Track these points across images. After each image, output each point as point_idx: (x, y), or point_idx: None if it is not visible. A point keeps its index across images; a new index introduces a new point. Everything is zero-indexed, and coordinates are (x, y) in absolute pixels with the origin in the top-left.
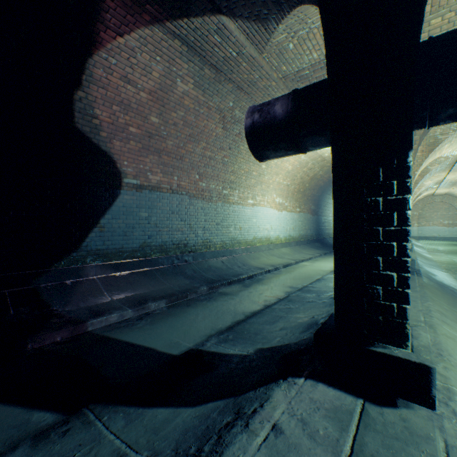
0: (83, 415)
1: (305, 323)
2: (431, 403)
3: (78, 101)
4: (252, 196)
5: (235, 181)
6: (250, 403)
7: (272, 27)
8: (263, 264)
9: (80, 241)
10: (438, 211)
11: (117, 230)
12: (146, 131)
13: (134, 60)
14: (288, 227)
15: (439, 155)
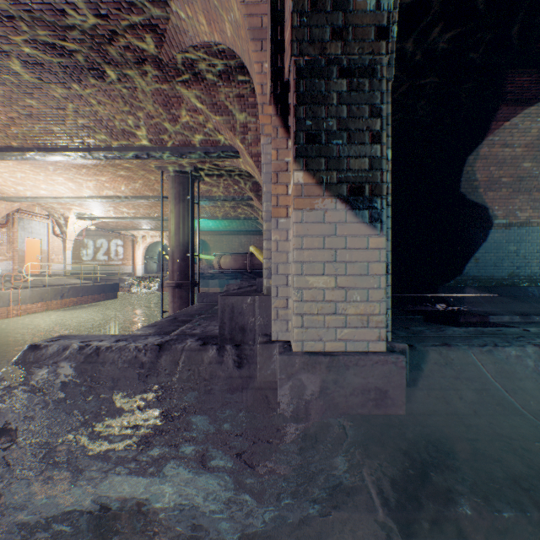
0: None
1: None
2: None
3: (464, 174)
4: None
5: None
6: None
7: None
8: None
9: (462, 269)
10: None
11: (488, 262)
12: (516, 177)
13: (514, 130)
14: None
15: None
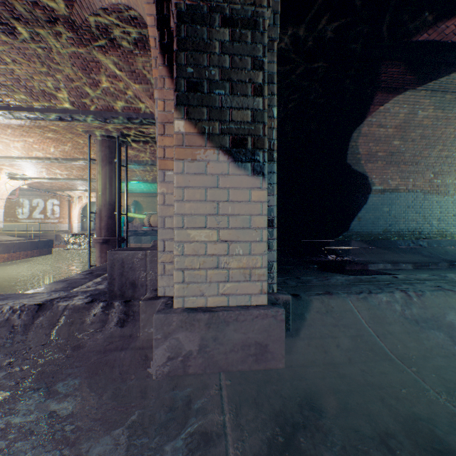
0: None
1: None
2: None
3: (350, 148)
4: None
5: None
6: None
7: None
8: None
9: (348, 226)
10: None
11: (368, 220)
12: (388, 152)
13: (387, 114)
14: None
15: None
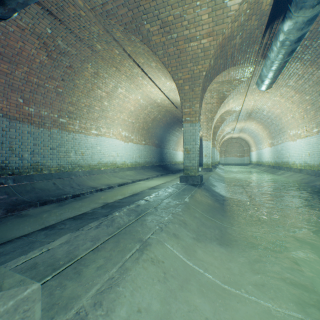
0: None
1: None
2: None
3: None
4: (96, 128)
5: (75, 112)
6: None
7: None
8: (100, 184)
9: None
10: (235, 148)
11: None
12: None
13: None
14: (135, 155)
15: (228, 108)
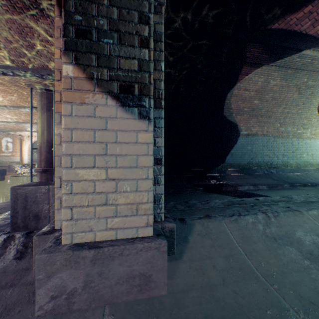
0: None
1: None
2: None
3: (226, 104)
4: None
5: (307, 123)
6: None
7: None
8: None
9: (224, 159)
10: None
11: (237, 155)
12: (251, 108)
13: (250, 81)
14: None
15: None
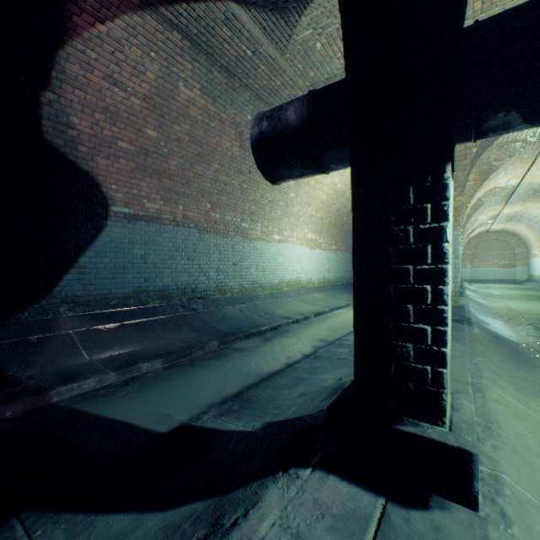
0: (7, 529)
1: (329, 387)
2: (473, 502)
3: (46, 104)
4: (278, 231)
5: (257, 212)
6: (235, 508)
7: (293, 20)
8: (290, 312)
9: (51, 286)
10: (494, 250)
11: (103, 272)
12: (141, 147)
13: (121, 55)
14: (323, 268)
15: (494, 185)
